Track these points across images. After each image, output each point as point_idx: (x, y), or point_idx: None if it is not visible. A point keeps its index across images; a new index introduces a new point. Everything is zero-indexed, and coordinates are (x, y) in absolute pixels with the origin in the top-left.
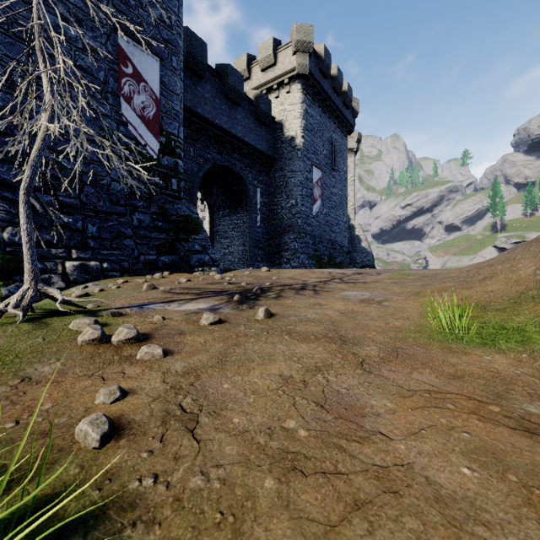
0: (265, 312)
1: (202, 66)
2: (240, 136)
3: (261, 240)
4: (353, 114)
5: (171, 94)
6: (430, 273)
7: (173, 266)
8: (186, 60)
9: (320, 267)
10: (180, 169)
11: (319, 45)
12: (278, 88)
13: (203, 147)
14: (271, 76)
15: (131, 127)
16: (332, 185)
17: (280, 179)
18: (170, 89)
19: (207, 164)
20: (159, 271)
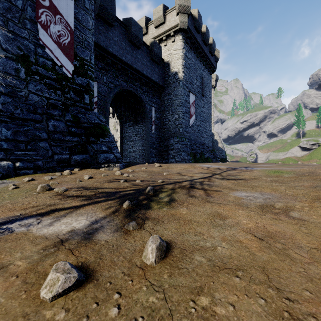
0: (157, 251)
1: (111, 16)
2: (140, 70)
3: (154, 142)
4: (215, 59)
5: (84, 28)
6: (303, 171)
7: (84, 163)
8: (99, 10)
9: (195, 161)
10: (91, 87)
11: (194, 10)
12: (166, 39)
13: (113, 76)
14: (161, 31)
15: (47, 50)
16: (202, 106)
17: (168, 101)
18: (83, 24)
19: (116, 88)
20: (71, 167)
